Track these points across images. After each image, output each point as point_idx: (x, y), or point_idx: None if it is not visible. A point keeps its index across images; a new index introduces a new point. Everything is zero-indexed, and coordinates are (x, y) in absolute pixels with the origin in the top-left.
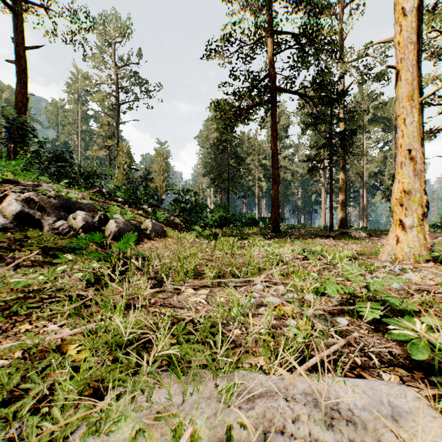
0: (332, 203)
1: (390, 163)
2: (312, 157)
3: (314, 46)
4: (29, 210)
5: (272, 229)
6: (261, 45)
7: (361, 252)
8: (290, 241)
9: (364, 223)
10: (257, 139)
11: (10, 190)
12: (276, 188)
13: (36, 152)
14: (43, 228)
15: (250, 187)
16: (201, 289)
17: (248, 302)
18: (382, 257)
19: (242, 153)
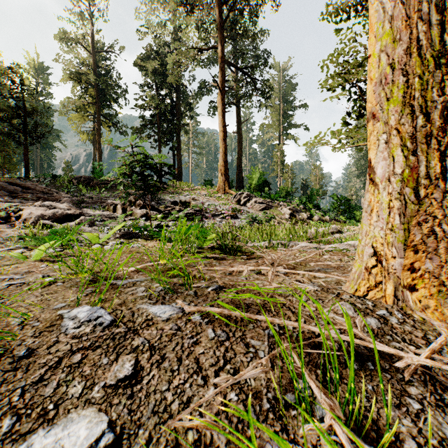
0: None
1: None
2: None
3: None
4: (292, 212)
5: None
6: None
7: None
8: None
9: None
10: None
11: (282, 206)
12: None
13: (261, 185)
14: (296, 218)
15: None
16: None
17: None
18: None
19: None
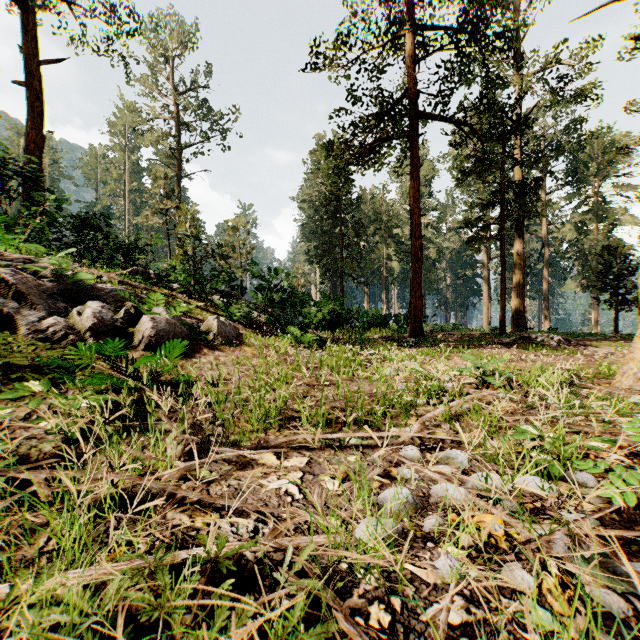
0: (504, 292)
1: (590, 231)
2: (473, 220)
3: (479, 42)
4: None
5: (411, 332)
6: (393, 47)
7: (577, 372)
8: (444, 351)
9: (548, 323)
10: (385, 197)
11: None
12: (417, 268)
13: (48, 214)
14: (17, 329)
15: (374, 270)
16: (292, 453)
17: (395, 500)
18: (620, 382)
19: (363, 219)
